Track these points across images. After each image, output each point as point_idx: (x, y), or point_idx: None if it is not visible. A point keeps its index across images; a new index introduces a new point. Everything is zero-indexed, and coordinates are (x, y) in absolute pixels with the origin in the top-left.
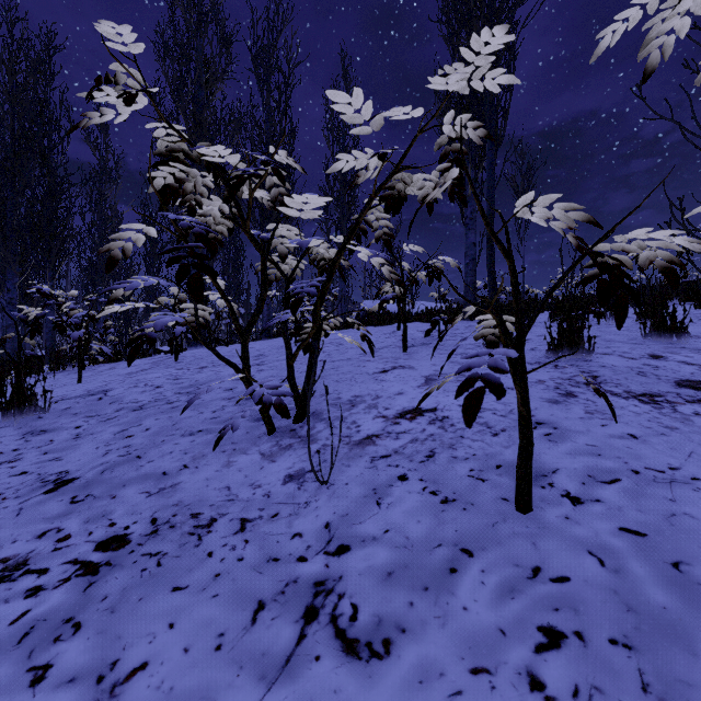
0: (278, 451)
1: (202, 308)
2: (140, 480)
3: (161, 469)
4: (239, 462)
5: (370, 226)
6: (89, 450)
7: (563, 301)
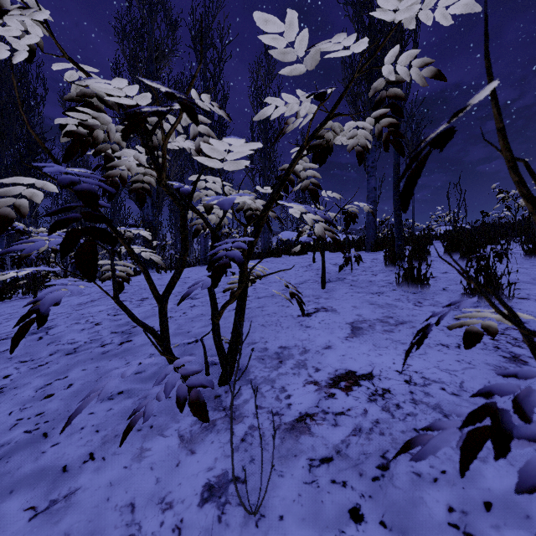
0: (199, 433)
1: (122, 263)
2: (33, 481)
3: (63, 460)
4: (153, 452)
5: (298, 176)
6: (0, 417)
7: (457, 239)
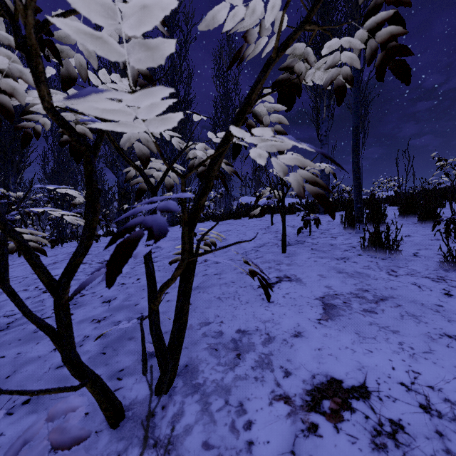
0: None
1: (27, 231)
2: None
3: None
4: None
5: (260, 121)
6: None
7: (412, 202)
